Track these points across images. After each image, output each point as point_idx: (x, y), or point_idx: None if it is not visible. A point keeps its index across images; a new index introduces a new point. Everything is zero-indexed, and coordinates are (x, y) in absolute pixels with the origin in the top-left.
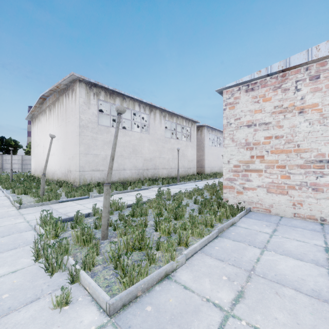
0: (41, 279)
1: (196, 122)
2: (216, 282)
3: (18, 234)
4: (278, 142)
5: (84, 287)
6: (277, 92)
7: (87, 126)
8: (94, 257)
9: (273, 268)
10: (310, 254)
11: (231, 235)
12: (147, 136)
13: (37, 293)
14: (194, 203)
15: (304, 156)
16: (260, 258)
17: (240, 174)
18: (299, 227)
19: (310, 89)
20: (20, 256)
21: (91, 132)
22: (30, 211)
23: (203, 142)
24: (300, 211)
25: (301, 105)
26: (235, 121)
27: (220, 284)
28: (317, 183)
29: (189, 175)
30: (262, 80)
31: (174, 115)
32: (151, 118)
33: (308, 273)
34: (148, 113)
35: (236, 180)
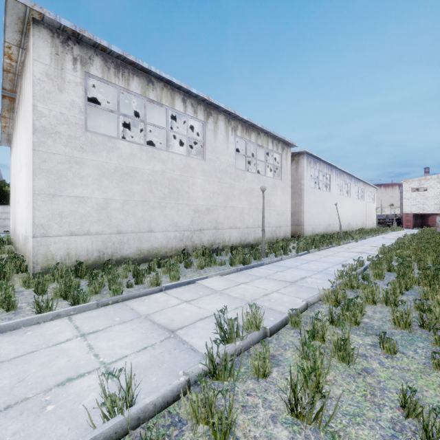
0: None
1: (289, 144)
2: None
3: None
4: None
5: None
6: None
7: (56, 132)
8: None
9: None
10: None
11: None
12: (200, 164)
13: None
14: None
15: None
16: None
17: None
18: None
19: None
20: None
21: (68, 146)
22: None
23: (300, 182)
24: None
25: None
26: None
27: None
28: None
29: (281, 240)
30: None
31: (252, 129)
32: (208, 129)
33: None
34: (203, 118)
35: None
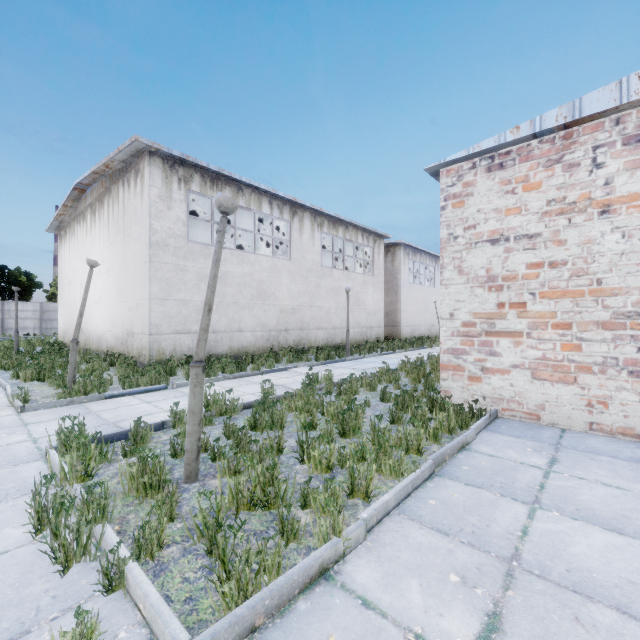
0: (40, 580)
1: (382, 236)
2: (436, 591)
3: (9, 469)
4: (556, 274)
5: (134, 601)
6: (553, 171)
7: (166, 244)
8: (162, 528)
9: (560, 553)
10: (637, 518)
11: (460, 471)
12: (286, 264)
13: (26, 617)
14: (381, 401)
15: (612, 304)
16: (530, 527)
17: (475, 341)
18: (605, 454)
19: (624, 163)
20: (3, 522)
21: (174, 256)
22: (43, 416)
23: (397, 277)
24: (603, 418)
25: (605, 197)
26: (465, 232)
27: (444, 593)
28: (639, 361)
29: (369, 342)
30: (522, 147)
31: (340, 224)
32: (294, 228)
33: (639, 565)
34: (289, 218)
35: (468, 352)
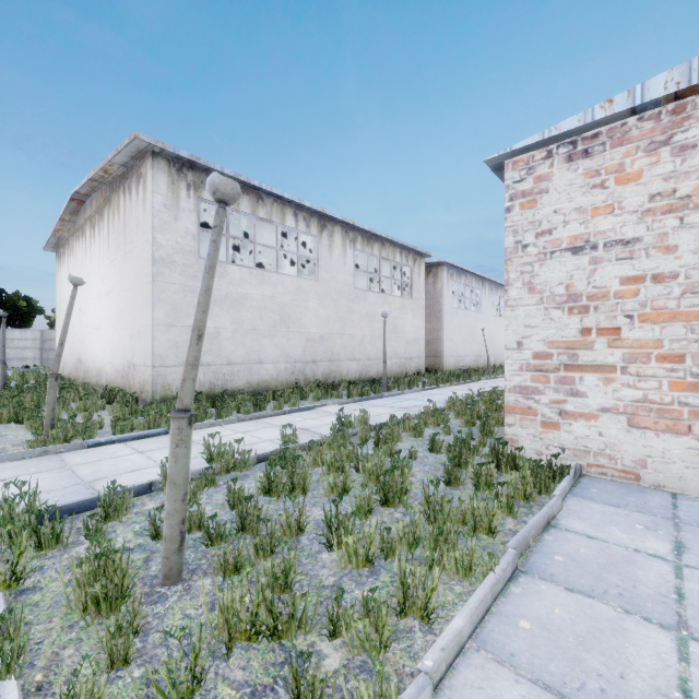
0: None
1: (423, 254)
2: None
3: None
4: (662, 290)
5: None
6: (659, 157)
7: (172, 261)
8: (99, 694)
9: None
10: None
11: (554, 564)
12: (313, 285)
13: None
14: (430, 451)
15: None
16: (690, 680)
17: (551, 377)
18: None
19: None
20: None
21: (182, 275)
22: (3, 472)
23: (439, 301)
24: None
25: None
26: (537, 239)
27: None
28: None
29: (409, 375)
30: (614, 128)
31: (375, 240)
32: (323, 244)
33: None
34: (317, 233)
35: (541, 391)
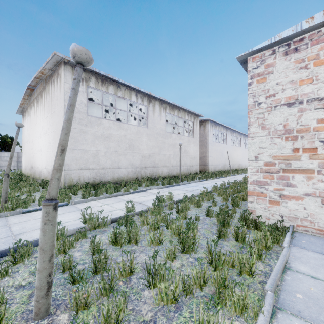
0: None
1: (199, 115)
2: None
3: None
4: None
5: None
6: None
7: (74, 117)
8: None
9: None
10: None
11: (298, 302)
12: (145, 130)
13: None
14: (206, 216)
15: None
16: None
17: (275, 176)
18: None
19: None
20: None
21: (79, 124)
22: None
23: (206, 138)
24: None
25: None
26: (266, 99)
27: None
28: None
29: (192, 174)
30: (313, 34)
31: (175, 108)
32: (150, 110)
33: None
34: (147, 104)
35: (269, 184)
